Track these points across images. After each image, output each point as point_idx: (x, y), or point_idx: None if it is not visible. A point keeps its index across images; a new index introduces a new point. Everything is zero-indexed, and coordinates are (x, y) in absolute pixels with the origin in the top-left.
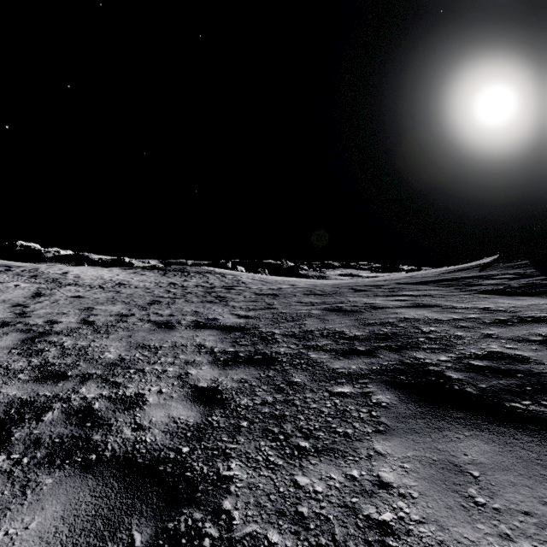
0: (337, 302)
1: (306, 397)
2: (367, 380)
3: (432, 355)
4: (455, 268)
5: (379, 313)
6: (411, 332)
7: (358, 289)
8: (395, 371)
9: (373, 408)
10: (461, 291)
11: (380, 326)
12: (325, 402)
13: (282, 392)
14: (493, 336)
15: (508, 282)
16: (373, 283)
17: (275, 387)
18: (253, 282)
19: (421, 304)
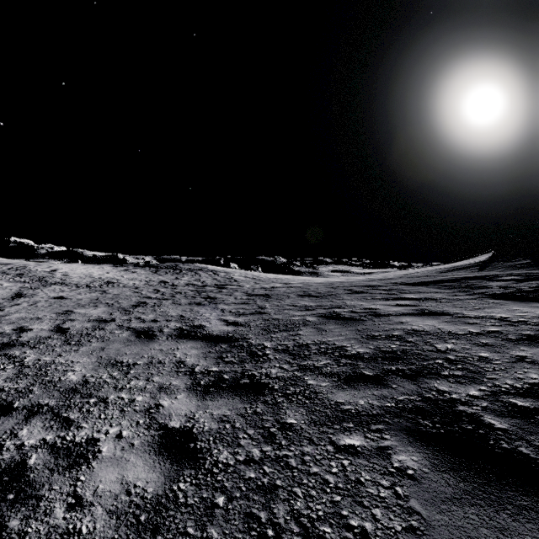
0: (333, 307)
1: (304, 452)
2: (381, 426)
3: (458, 386)
4: (452, 267)
5: (383, 322)
6: (425, 351)
7: (354, 290)
8: (415, 411)
9: (396, 478)
10: (467, 295)
11: (386, 340)
12: (329, 463)
13: (272, 442)
14: (527, 359)
15: (516, 285)
16: (369, 283)
17: (264, 432)
18: (245, 280)
19: (427, 311)
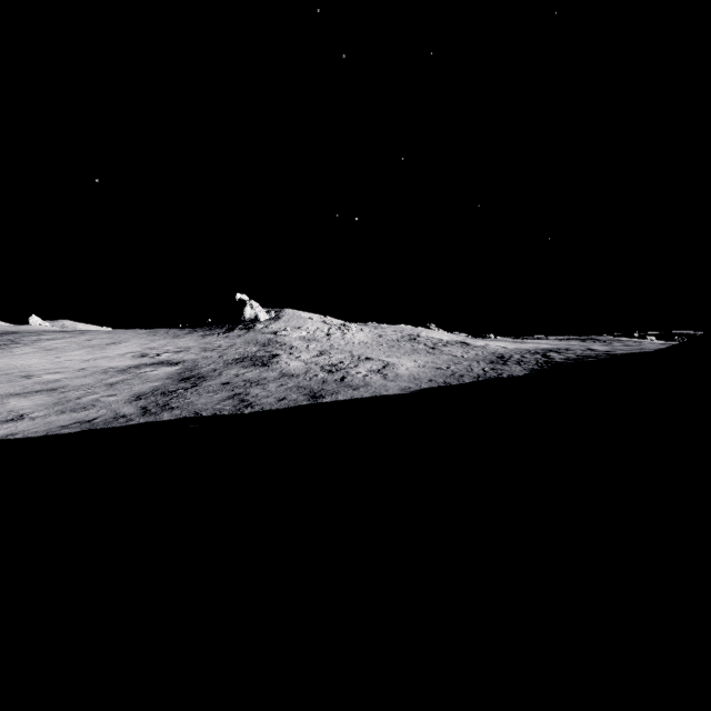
0: None
1: None
2: None
3: None
4: None
5: None
6: None
7: None
8: None
9: None
10: None
11: None
12: None
13: None
14: None
15: None
16: None
17: None
18: None
19: None
